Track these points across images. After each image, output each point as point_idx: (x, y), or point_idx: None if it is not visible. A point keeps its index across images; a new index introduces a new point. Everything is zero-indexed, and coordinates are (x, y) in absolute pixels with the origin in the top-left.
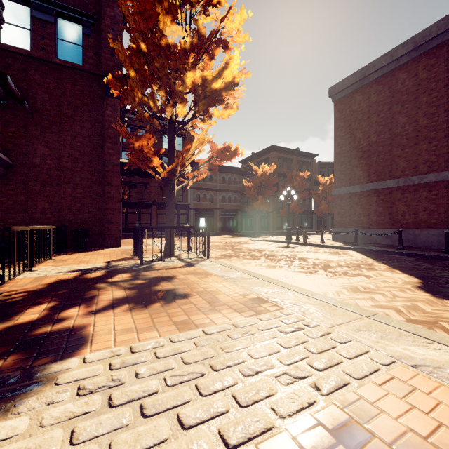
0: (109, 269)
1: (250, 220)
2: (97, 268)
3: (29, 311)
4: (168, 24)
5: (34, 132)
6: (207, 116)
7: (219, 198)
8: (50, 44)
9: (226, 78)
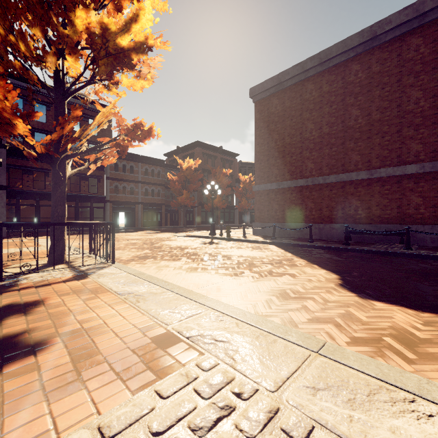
0: None
1: (175, 215)
2: None
3: None
4: None
5: None
6: (112, 82)
7: (142, 191)
8: None
9: (136, 36)
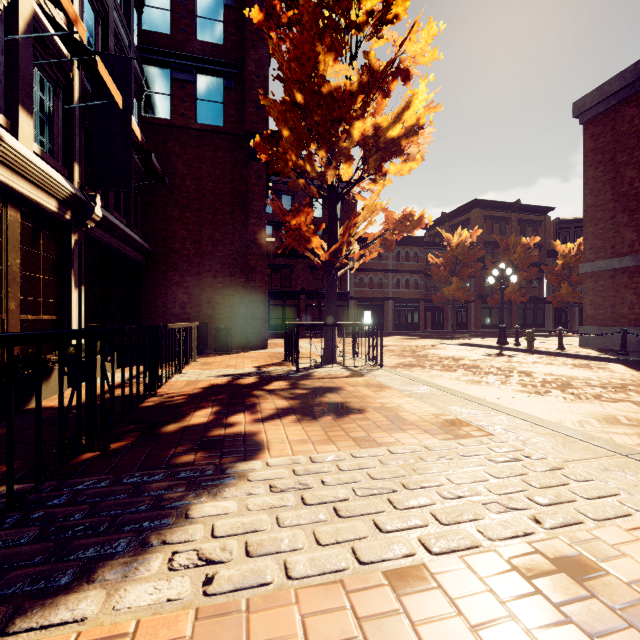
0: (262, 375)
1: (439, 314)
2: (247, 373)
3: (196, 415)
4: (329, 64)
5: (174, 213)
6: (379, 175)
7: (392, 282)
8: (190, 107)
9: (407, 122)
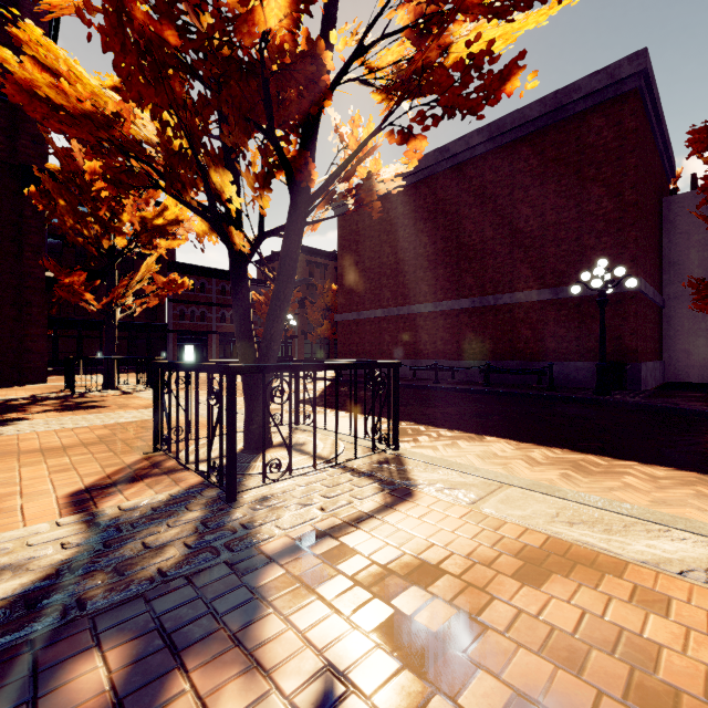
0: (36, 398)
1: None
2: (20, 398)
3: None
4: None
5: None
6: (152, 246)
7: (217, 316)
8: None
9: (168, 217)
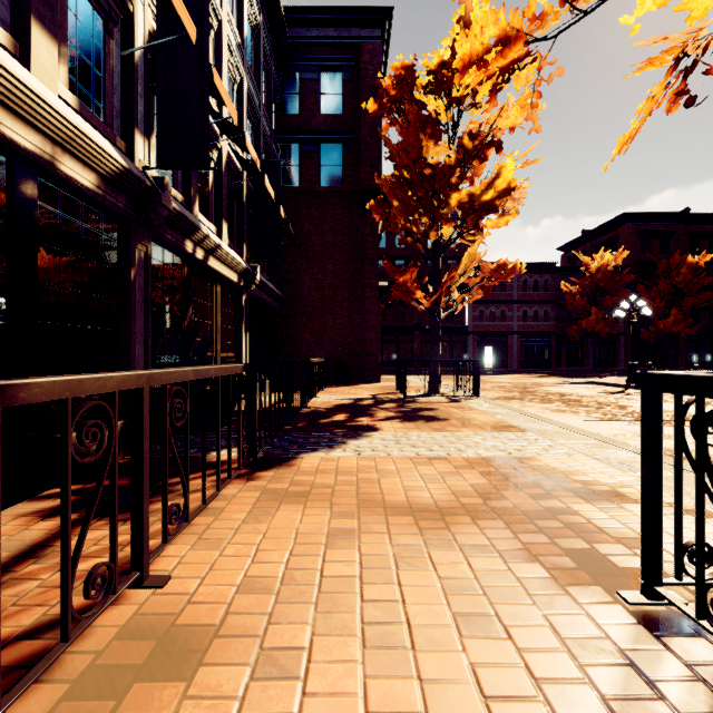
0: (376, 399)
1: (577, 350)
2: (365, 398)
3: (336, 417)
4: (431, 147)
5: (302, 265)
6: (477, 230)
7: (517, 314)
8: (315, 174)
9: (498, 187)
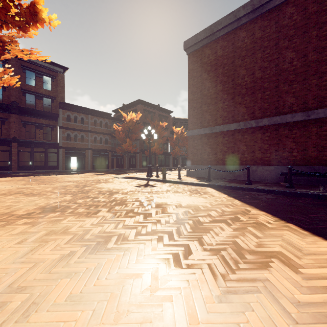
0: None
1: (121, 159)
2: None
3: None
4: None
5: None
6: None
7: (91, 139)
8: None
9: None
